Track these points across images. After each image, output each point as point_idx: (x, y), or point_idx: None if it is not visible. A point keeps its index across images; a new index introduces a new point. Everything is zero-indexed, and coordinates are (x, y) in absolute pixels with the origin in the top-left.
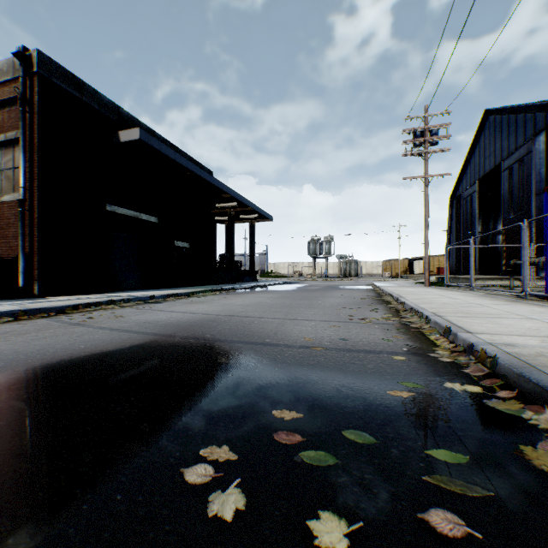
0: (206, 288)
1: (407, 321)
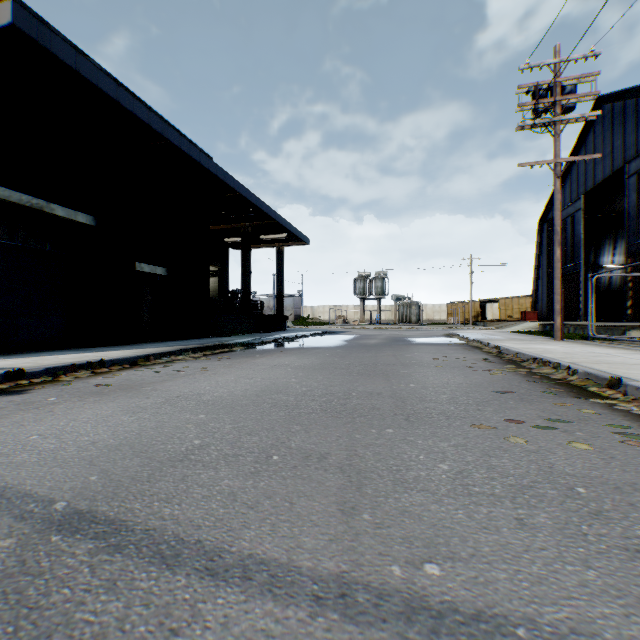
0: (186, 346)
1: None
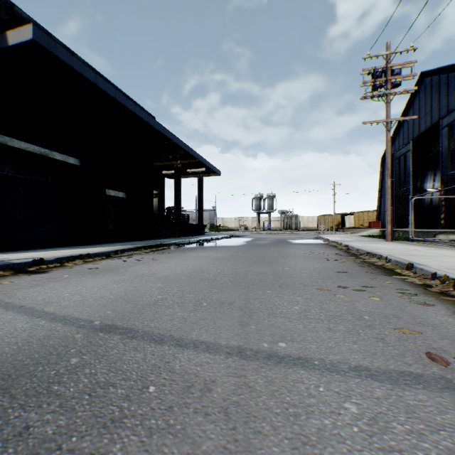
0: (140, 245)
1: None
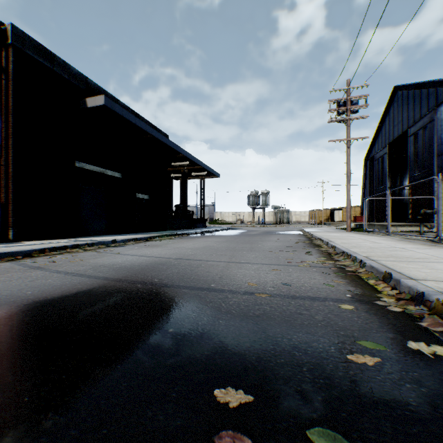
0: (163, 234)
1: (341, 264)
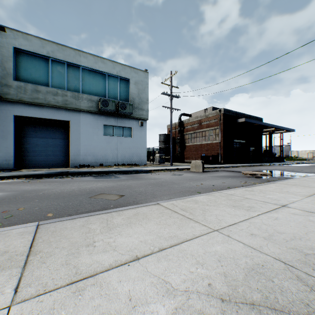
0: (263, 164)
1: None
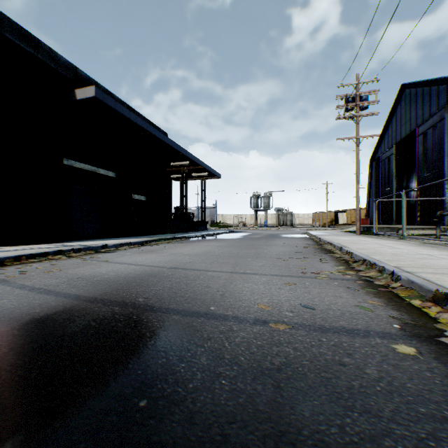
0: (160, 237)
1: (365, 275)
